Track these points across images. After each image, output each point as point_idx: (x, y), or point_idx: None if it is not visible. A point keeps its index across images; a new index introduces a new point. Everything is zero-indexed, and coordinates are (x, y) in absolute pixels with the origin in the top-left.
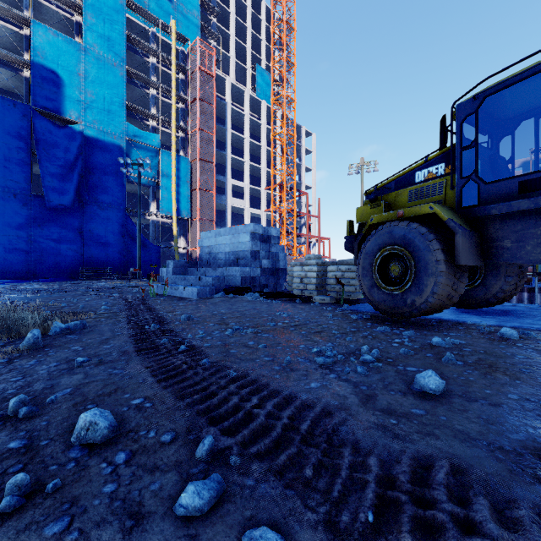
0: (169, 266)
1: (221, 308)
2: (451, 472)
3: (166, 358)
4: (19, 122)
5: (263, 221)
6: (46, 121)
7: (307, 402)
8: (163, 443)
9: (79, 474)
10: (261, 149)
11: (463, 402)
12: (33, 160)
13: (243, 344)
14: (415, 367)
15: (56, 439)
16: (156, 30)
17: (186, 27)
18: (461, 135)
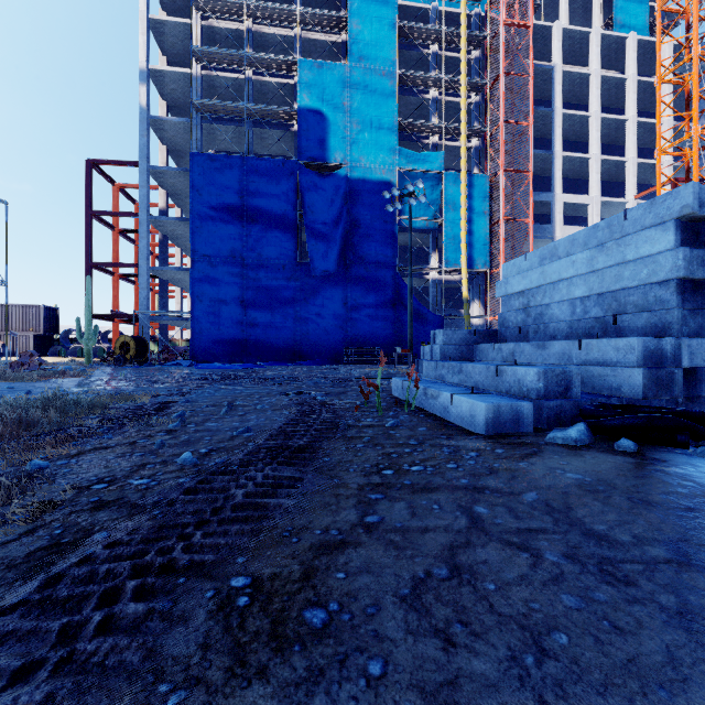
0: (435, 342)
1: (644, 646)
2: None
3: None
4: (288, 182)
5: None
6: (311, 173)
7: None
8: None
9: None
10: (625, 126)
11: None
12: (302, 224)
13: None
14: None
15: None
16: (439, 5)
17: None
18: None
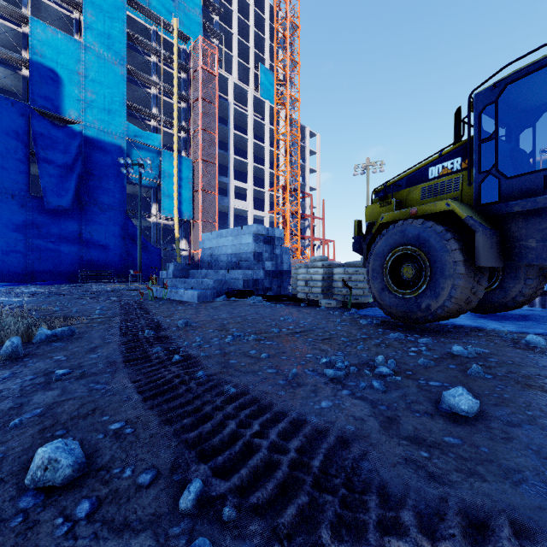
0: (169, 269)
1: (221, 313)
2: (513, 534)
3: (157, 370)
4: (17, 121)
5: (266, 223)
6: (45, 120)
7: (318, 427)
8: (140, 486)
9: (24, 536)
10: (264, 149)
11: (504, 428)
12: (31, 160)
13: (244, 353)
14: (438, 381)
15: (7, 481)
16: (158, 28)
17: (188, 25)
18: (480, 127)
